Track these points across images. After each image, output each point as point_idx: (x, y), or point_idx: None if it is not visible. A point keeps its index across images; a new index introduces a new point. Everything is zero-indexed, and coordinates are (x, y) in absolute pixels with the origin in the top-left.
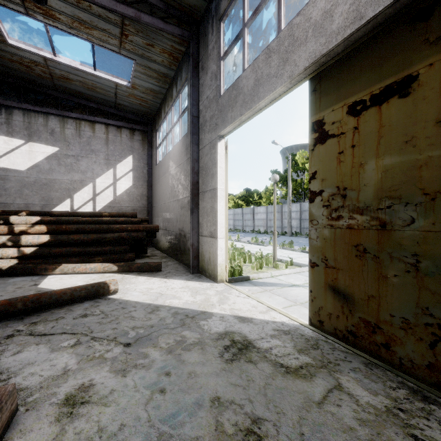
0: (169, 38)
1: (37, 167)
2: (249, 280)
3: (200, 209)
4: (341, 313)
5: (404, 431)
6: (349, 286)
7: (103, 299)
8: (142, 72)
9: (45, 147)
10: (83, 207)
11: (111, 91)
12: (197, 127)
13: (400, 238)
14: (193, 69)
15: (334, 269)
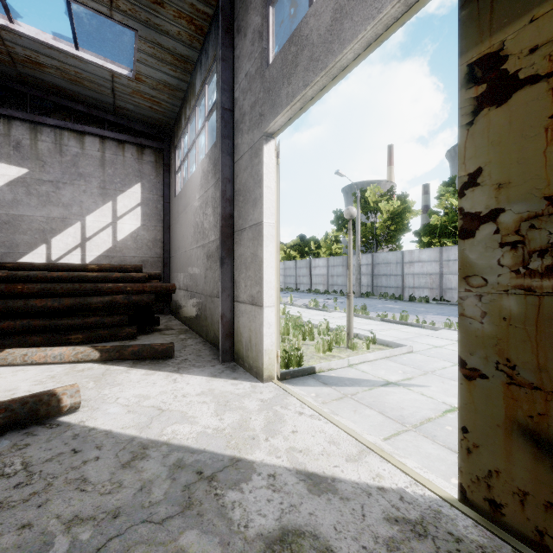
0: None
1: None
2: (315, 374)
3: (236, 259)
4: None
5: None
6: None
7: (46, 426)
8: (150, 52)
9: (5, 167)
10: (66, 256)
11: (105, 86)
12: (230, 126)
13: None
14: (223, 32)
15: (537, 390)
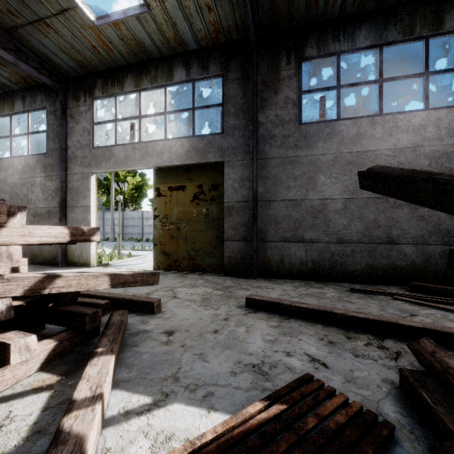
0: None
1: None
2: (109, 265)
3: (69, 219)
4: (166, 260)
5: (182, 277)
6: (168, 250)
7: None
8: None
9: None
10: None
11: None
12: (65, 157)
13: (182, 232)
14: (62, 113)
15: (164, 245)
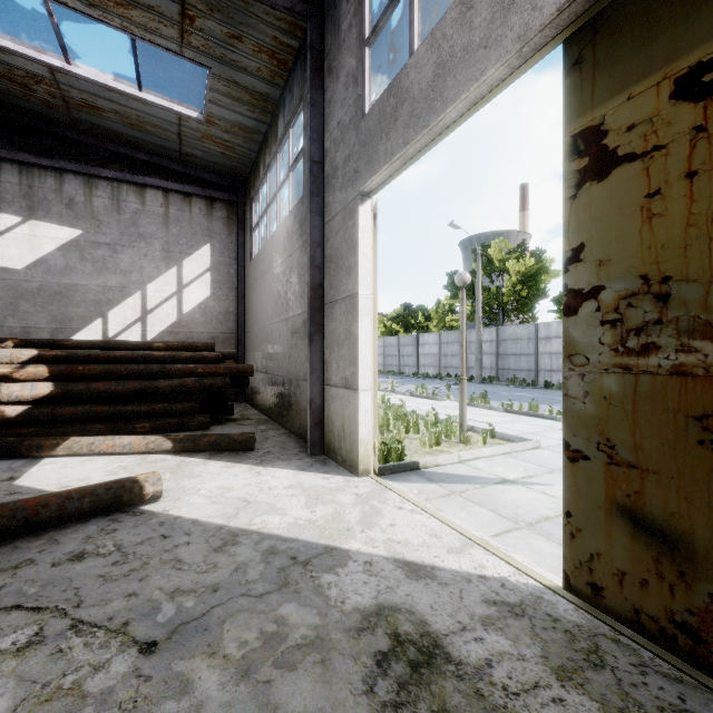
0: (268, 21)
1: (44, 264)
2: (418, 470)
3: (326, 336)
4: (654, 577)
5: None
6: (677, 514)
7: (130, 513)
8: (224, 91)
9: (57, 228)
10: (125, 332)
11: (171, 131)
12: (320, 181)
13: None
14: (312, 73)
15: (634, 469)
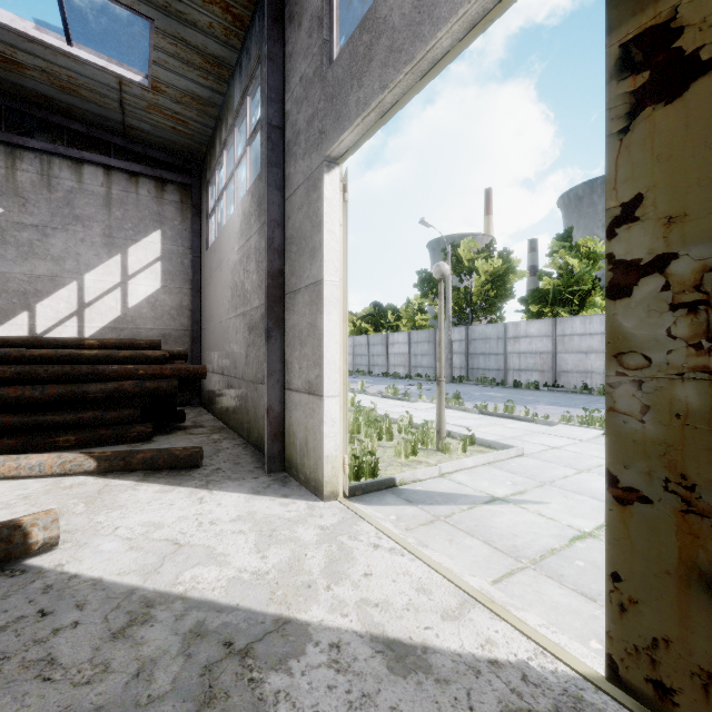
0: None
1: None
2: (395, 487)
3: (287, 331)
4: None
5: None
6: None
7: (5, 573)
8: (171, 50)
9: None
10: (57, 328)
11: (111, 97)
12: (279, 150)
13: None
14: (270, 21)
15: None
